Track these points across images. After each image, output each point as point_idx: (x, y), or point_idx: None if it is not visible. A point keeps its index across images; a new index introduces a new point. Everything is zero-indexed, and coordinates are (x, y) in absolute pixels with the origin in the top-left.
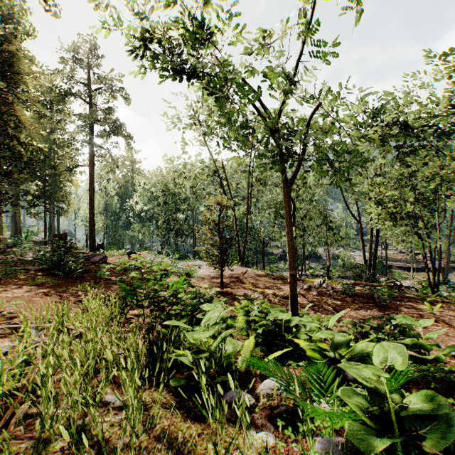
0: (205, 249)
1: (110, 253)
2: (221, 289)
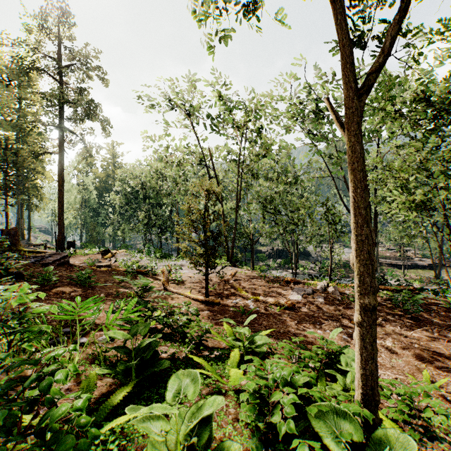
0: (186, 247)
1: (82, 252)
2: (205, 297)
